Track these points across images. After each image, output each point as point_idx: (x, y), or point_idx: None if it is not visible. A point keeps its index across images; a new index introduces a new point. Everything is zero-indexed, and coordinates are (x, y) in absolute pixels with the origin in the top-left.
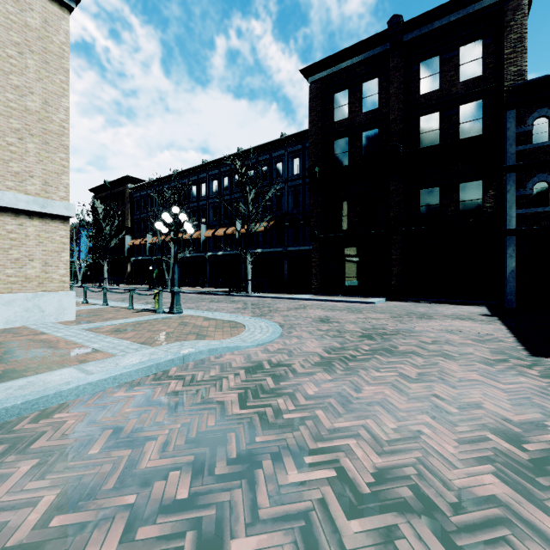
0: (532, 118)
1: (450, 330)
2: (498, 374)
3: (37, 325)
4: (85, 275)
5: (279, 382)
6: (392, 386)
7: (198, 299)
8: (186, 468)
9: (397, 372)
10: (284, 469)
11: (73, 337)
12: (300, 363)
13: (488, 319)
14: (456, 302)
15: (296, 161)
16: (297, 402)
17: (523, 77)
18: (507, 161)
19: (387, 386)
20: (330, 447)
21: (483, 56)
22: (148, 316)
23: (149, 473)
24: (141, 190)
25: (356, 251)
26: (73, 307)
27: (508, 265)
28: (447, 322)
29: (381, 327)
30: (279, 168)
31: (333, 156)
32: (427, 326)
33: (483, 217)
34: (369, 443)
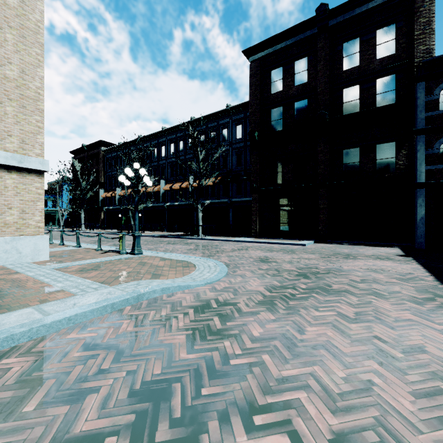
0: (439, 88)
1: (374, 269)
2: (429, 313)
3: (14, 265)
4: (67, 221)
5: (226, 322)
6: (333, 326)
7: (158, 241)
8: (124, 433)
9: (335, 311)
10: (232, 434)
11: (42, 276)
12: (244, 302)
13: (404, 259)
14: (373, 244)
15: (238, 127)
16: (243, 345)
17: (431, 54)
18: (417, 125)
19: (328, 326)
20: (280, 402)
21: (396, 37)
22: (112, 257)
23: (83, 439)
24: (112, 152)
25: (289, 201)
26: (47, 249)
27: (418, 213)
28: (370, 262)
29: (314, 267)
30: (225, 133)
31: (270, 123)
32: (353, 266)
33: (396, 173)
34: (321, 397)
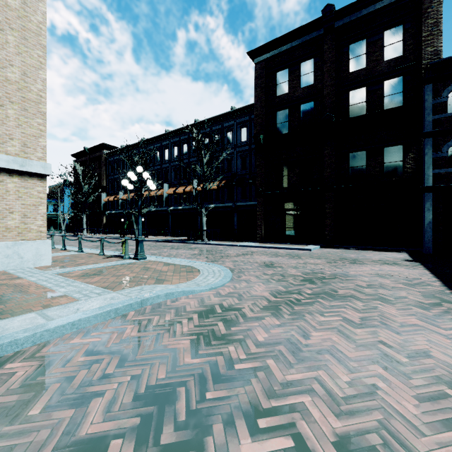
0: (447, 91)
1: (381, 274)
2: (435, 318)
3: (16, 270)
4: (68, 226)
5: (230, 328)
6: (338, 331)
7: (161, 246)
8: (129, 435)
9: (341, 316)
10: (237, 436)
11: (44, 281)
12: (249, 307)
13: (412, 264)
14: (380, 249)
15: (243, 130)
16: (248, 350)
17: (439, 56)
18: (425, 128)
19: (333, 331)
20: (284, 405)
21: (404, 38)
22: (115, 262)
23: (89, 441)
24: (114, 155)
25: (294, 205)
26: (49, 253)
27: (426, 217)
28: (376, 267)
29: (320, 272)
30: (230, 136)
31: (275, 125)
32: (360, 271)
33: (404, 177)
34: (325, 401)
